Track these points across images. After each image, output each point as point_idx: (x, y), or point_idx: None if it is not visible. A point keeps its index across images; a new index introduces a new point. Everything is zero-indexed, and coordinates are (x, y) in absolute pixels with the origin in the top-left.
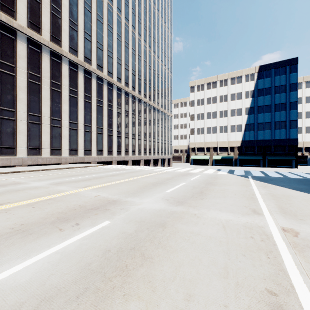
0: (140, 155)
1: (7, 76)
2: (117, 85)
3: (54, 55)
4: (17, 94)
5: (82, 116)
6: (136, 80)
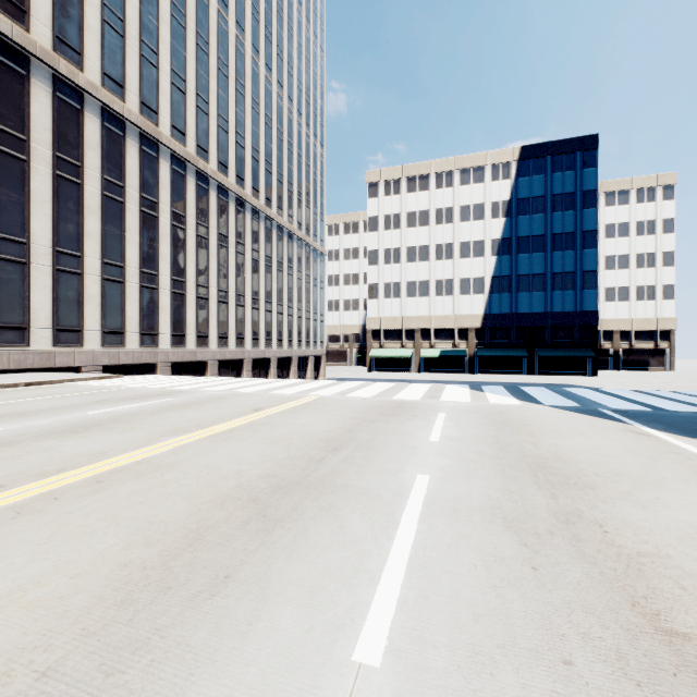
0: (241, 346)
1: None
2: (174, 148)
3: None
4: None
5: (45, 221)
6: (230, 145)
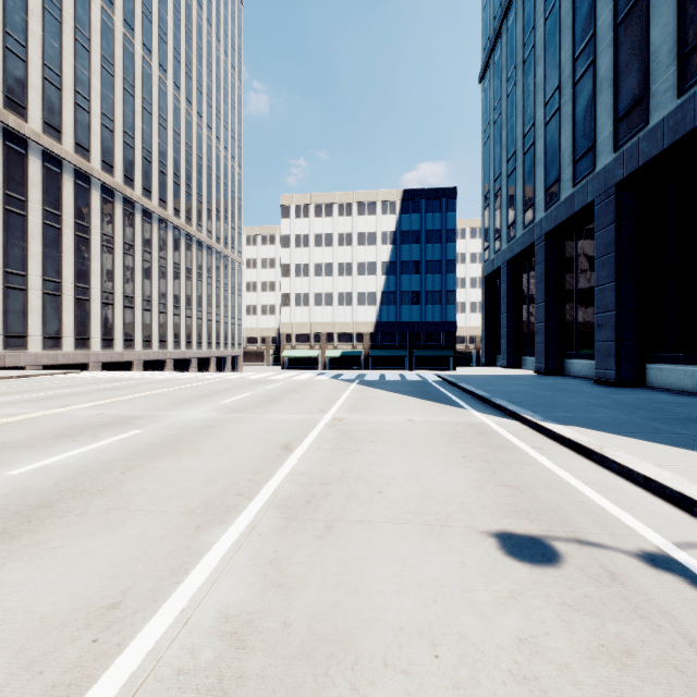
0: (164, 348)
1: None
2: (104, 180)
3: None
4: None
5: None
6: (154, 173)
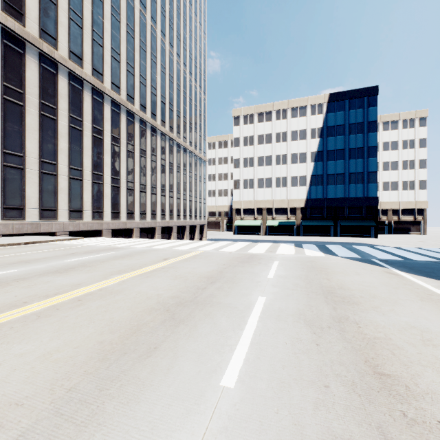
0: (154, 219)
1: None
2: (113, 96)
3: None
4: None
5: (34, 142)
6: (147, 94)
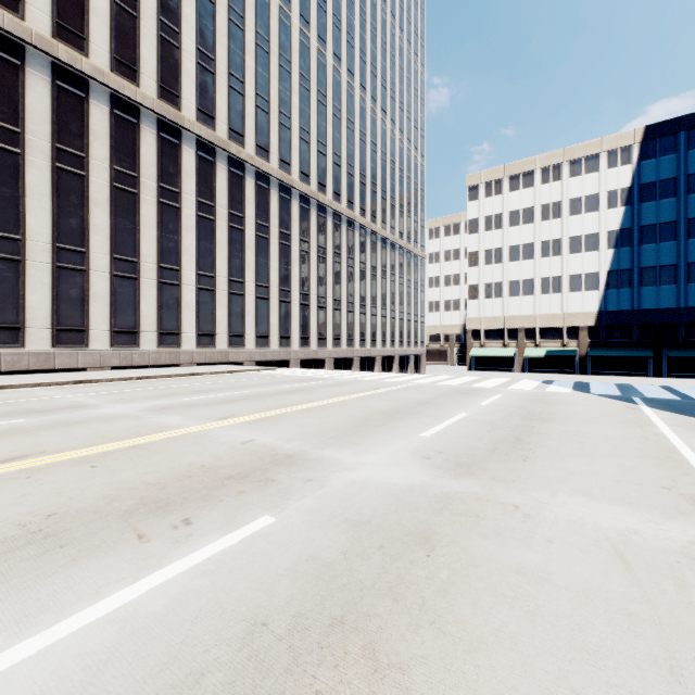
0: (351, 347)
1: (69, 178)
2: (301, 190)
3: (167, 128)
4: (90, 216)
5: (224, 259)
6: (342, 176)
